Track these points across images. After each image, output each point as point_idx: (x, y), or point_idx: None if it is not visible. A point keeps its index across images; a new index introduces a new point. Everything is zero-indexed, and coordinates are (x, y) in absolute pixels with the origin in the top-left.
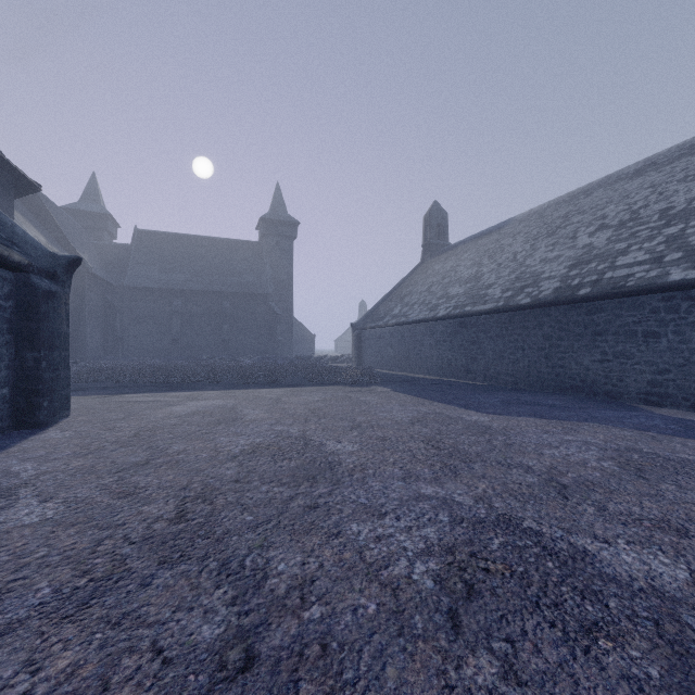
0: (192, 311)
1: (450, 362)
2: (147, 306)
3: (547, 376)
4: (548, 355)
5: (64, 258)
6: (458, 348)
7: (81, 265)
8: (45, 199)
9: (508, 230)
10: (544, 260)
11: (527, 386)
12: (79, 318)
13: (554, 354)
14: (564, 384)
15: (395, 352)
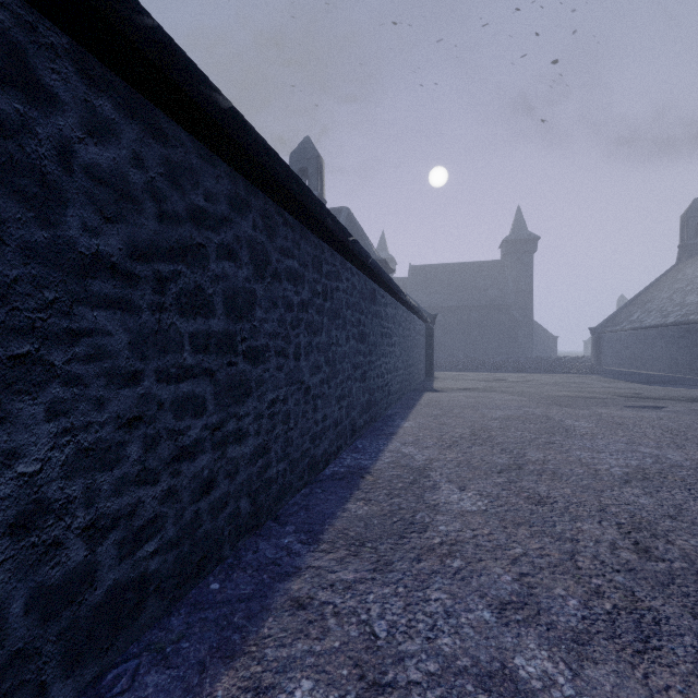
0: (449, 322)
1: (677, 361)
2: None
3: None
4: None
5: (434, 315)
6: (684, 349)
7: None
8: None
9: None
10: None
11: None
12: None
13: None
14: None
15: (631, 353)
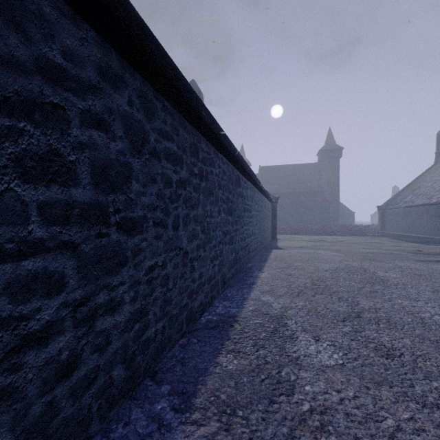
0: (285, 202)
1: (438, 228)
2: None
3: None
4: None
5: (277, 197)
6: None
7: None
8: None
9: None
10: None
11: None
12: None
13: None
14: None
15: (405, 222)
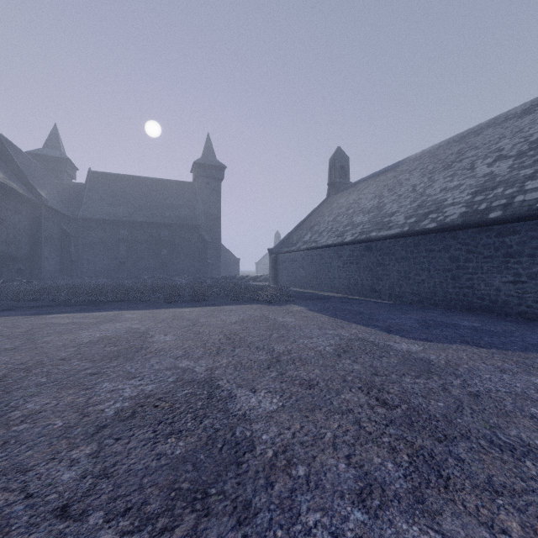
0: (136, 238)
1: (356, 281)
2: (98, 235)
3: (454, 296)
4: (455, 276)
5: None
6: (364, 269)
7: (38, 199)
8: (8, 142)
9: (404, 168)
10: (444, 189)
11: (432, 304)
12: (37, 244)
13: (461, 275)
14: (472, 304)
15: (306, 273)
